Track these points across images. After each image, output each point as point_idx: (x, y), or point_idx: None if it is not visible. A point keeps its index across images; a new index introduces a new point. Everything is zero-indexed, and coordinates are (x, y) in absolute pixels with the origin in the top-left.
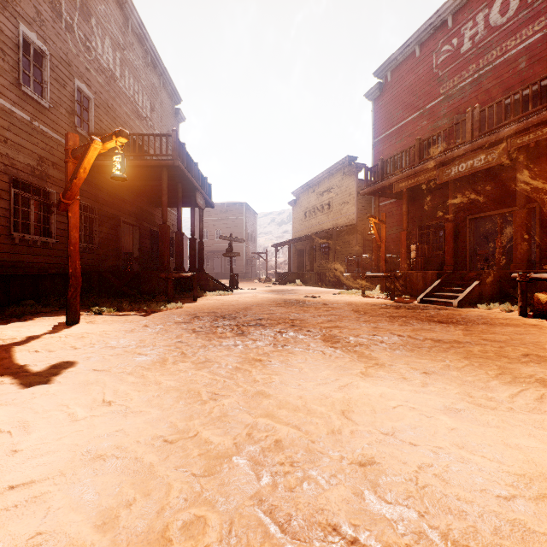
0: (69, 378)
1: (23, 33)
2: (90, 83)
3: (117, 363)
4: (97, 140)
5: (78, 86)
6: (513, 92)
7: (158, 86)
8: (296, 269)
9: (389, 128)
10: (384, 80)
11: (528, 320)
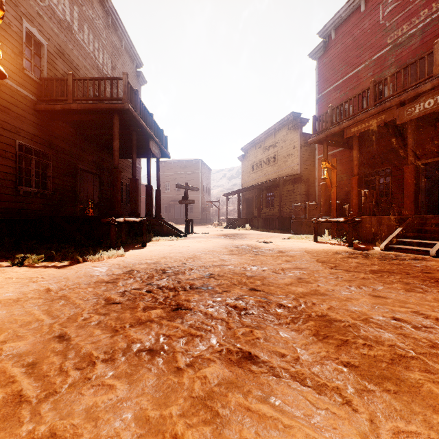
0: None
1: None
2: (42, 29)
3: None
4: None
5: (27, 29)
6: None
7: (120, 48)
8: (244, 215)
9: (333, 83)
10: (327, 39)
11: None
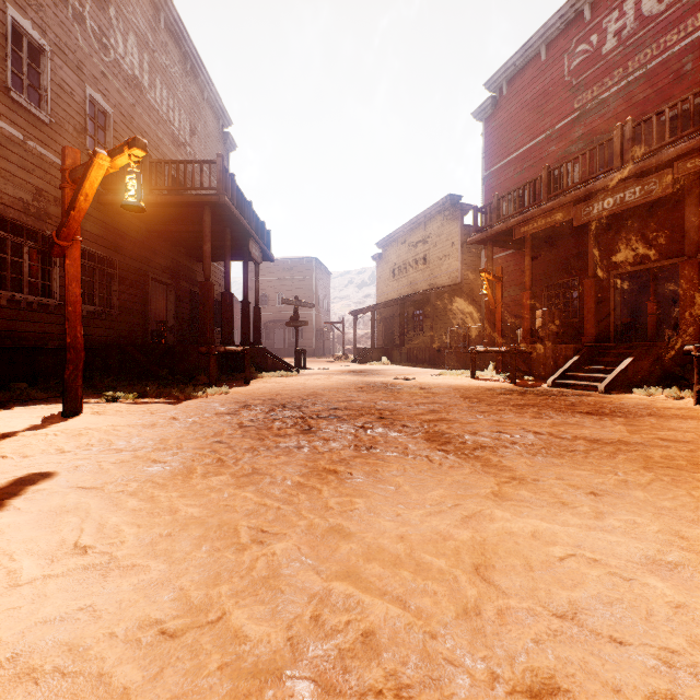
0: (36, 501)
1: (13, 20)
2: (107, 93)
3: (117, 476)
4: (103, 154)
5: (90, 96)
6: (680, 99)
7: (201, 102)
8: (381, 344)
9: (505, 157)
10: (498, 94)
11: None
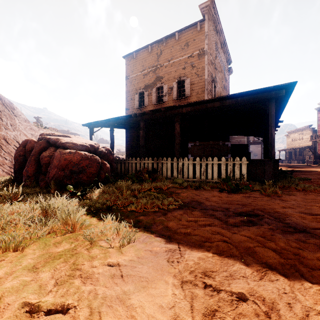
0: None
1: None
2: None
3: None
4: None
5: None
6: None
7: None
8: (288, 158)
9: None
10: None
11: None
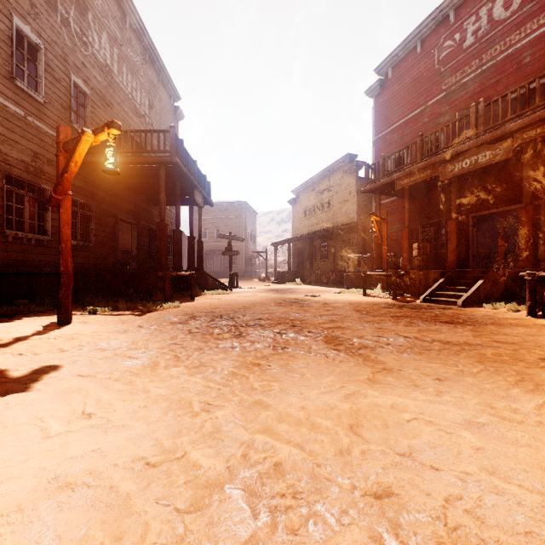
0: (50, 384)
1: (16, 26)
2: (86, 78)
3: (104, 368)
4: (89, 132)
5: (74, 82)
6: (519, 86)
7: (157, 83)
8: (295, 268)
9: (390, 125)
10: (384, 77)
11: (538, 320)
